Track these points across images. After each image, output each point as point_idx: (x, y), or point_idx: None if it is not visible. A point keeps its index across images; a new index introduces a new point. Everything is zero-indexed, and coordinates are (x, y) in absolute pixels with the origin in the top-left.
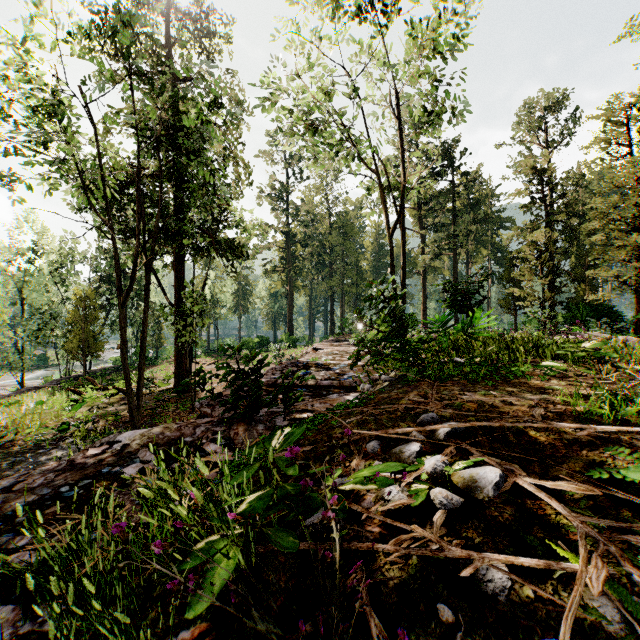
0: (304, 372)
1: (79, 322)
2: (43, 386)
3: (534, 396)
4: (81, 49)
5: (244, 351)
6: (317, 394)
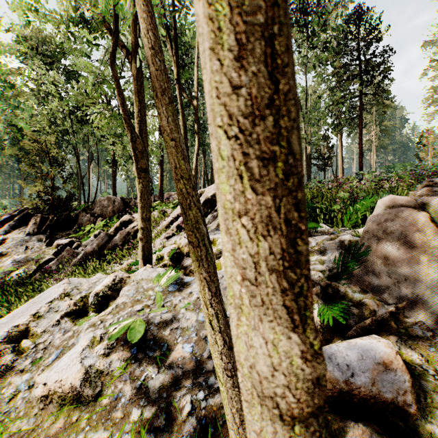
0: None
1: None
2: None
3: None
4: None
5: None
6: None
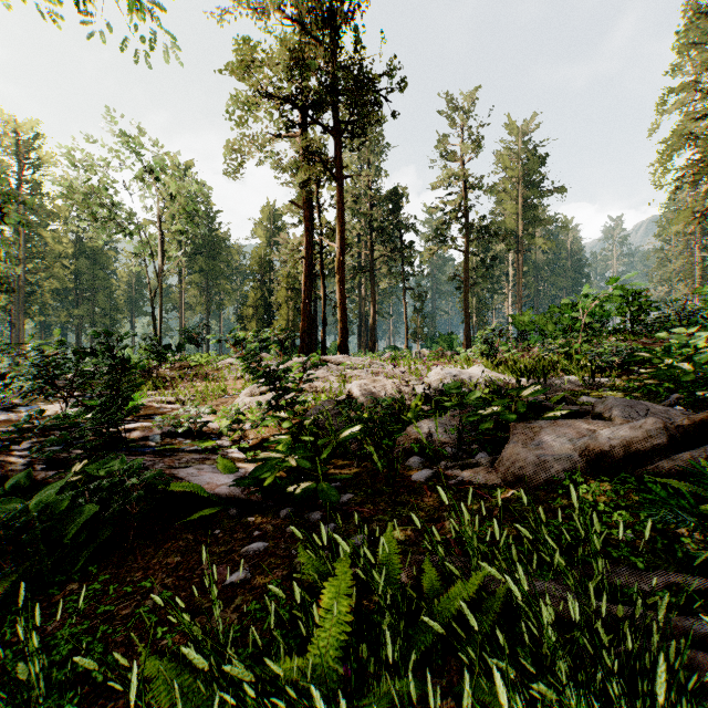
0: None
1: None
2: None
3: None
4: None
5: None
6: None
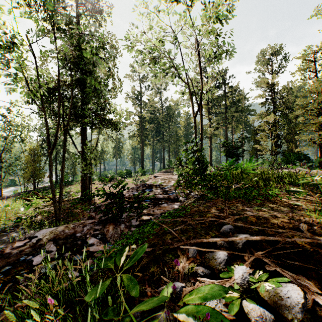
0: (149, 190)
1: (31, 162)
2: (11, 196)
3: (287, 210)
4: (25, 12)
5: (118, 177)
6: (156, 203)
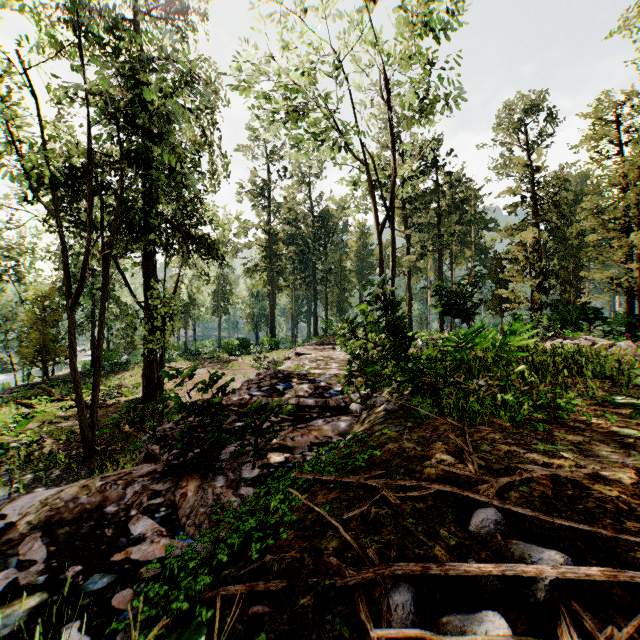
0: (284, 385)
1: (37, 325)
2: None
3: (616, 453)
4: None
5: (223, 354)
6: (299, 418)
